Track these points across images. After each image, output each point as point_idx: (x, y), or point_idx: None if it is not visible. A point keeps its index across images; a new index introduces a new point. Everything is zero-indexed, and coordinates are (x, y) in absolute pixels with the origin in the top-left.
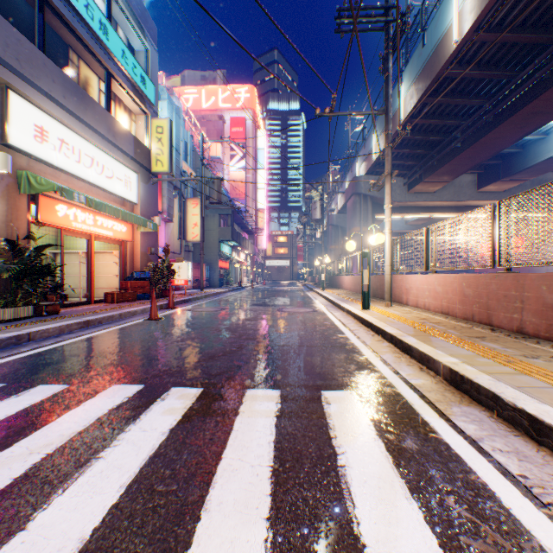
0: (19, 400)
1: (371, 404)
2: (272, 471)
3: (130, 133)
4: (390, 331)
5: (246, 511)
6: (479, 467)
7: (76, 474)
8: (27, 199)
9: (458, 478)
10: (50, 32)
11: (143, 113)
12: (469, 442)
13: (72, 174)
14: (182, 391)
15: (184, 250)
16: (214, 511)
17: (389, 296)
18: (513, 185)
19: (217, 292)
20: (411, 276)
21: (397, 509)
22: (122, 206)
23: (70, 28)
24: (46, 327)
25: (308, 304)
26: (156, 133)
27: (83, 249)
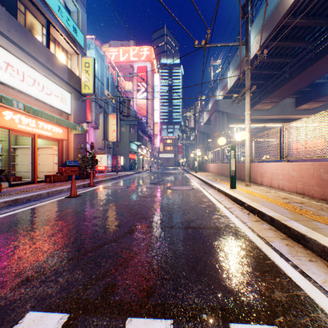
0: None
1: None
2: None
3: (65, 65)
4: (268, 213)
5: None
6: None
7: None
8: None
9: None
10: None
11: (75, 53)
12: None
13: (16, 89)
14: (35, 325)
15: (107, 147)
16: None
17: (248, 178)
18: (320, 104)
19: (127, 174)
20: (266, 164)
21: None
22: (59, 115)
23: None
24: None
25: (188, 183)
26: (85, 67)
27: None
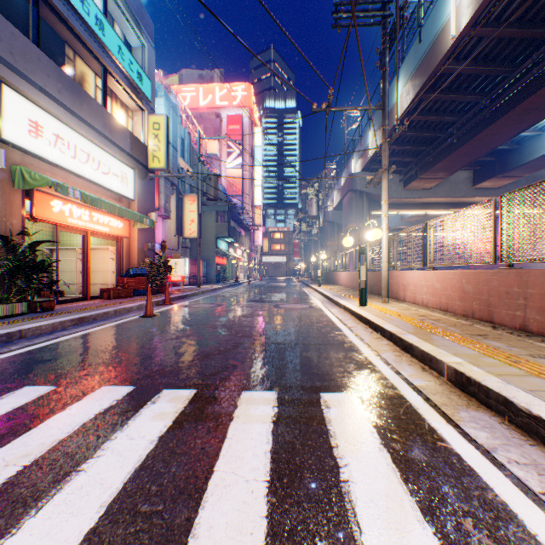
0: (2, 403)
1: (373, 408)
2: (269, 487)
3: (127, 129)
4: (389, 328)
5: (239, 537)
6: (496, 482)
7: (53, 491)
8: (21, 194)
9: (474, 496)
10: (45, 27)
11: (139, 109)
12: (482, 453)
13: (67, 170)
14: (174, 393)
15: (181, 246)
16: (203, 538)
17: (386, 293)
18: (509, 181)
19: (214, 288)
20: (409, 273)
21: (410, 535)
22: (118, 203)
23: (65, 23)
24: (38, 324)
25: (305, 300)
26: (153, 129)
27: (80, 245)
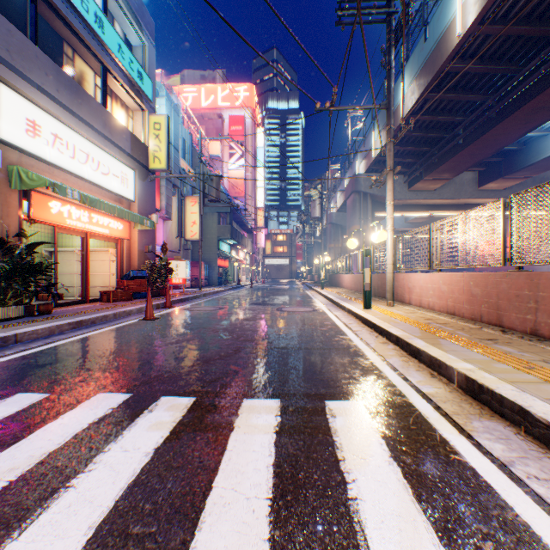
0: None
1: (381, 418)
2: (271, 506)
3: (127, 129)
4: (395, 332)
5: None
6: (516, 500)
7: (38, 510)
8: (18, 195)
9: (493, 516)
10: (43, 24)
11: (140, 109)
12: (498, 467)
13: (66, 170)
14: (172, 401)
15: (183, 248)
16: None
17: (391, 295)
18: (515, 182)
19: (215, 291)
20: (414, 275)
21: None
22: (118, 204)
23: (64, 21)
24: (35, 327)
25: (308, 303)
26: (154, 129)
27: (79, 247)
